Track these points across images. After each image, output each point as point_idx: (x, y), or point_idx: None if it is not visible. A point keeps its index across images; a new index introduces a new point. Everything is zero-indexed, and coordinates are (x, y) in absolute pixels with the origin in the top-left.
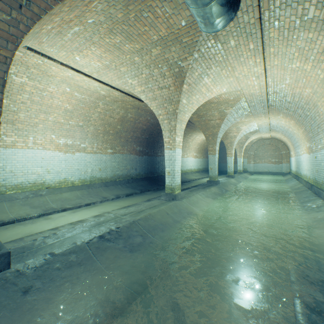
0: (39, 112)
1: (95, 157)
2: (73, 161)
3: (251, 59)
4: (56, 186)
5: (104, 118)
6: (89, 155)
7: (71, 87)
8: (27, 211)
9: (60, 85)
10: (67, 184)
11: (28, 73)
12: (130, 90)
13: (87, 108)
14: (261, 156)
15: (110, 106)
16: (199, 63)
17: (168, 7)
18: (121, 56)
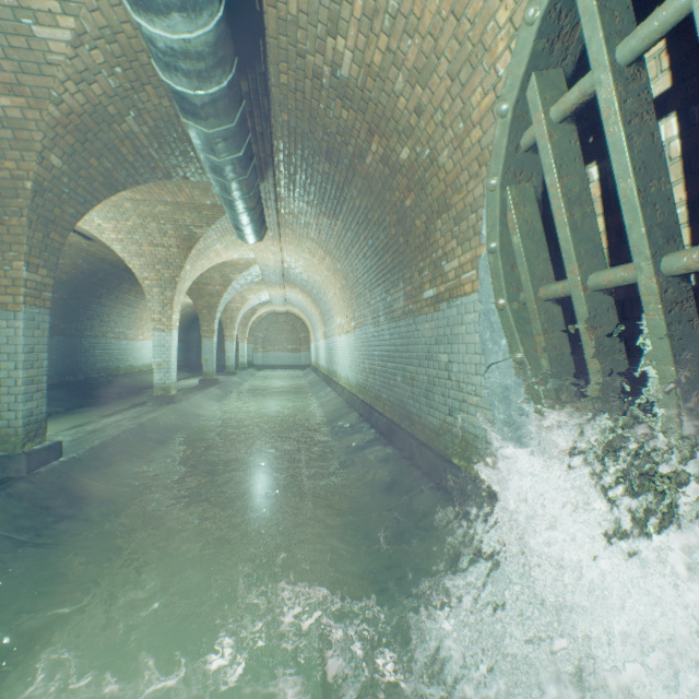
0: None
1: None
2: None
3: (270, 241)
4: None
5: None
6: None
7: None
8: None
9: None
10: None
11: None
12: (94, 233)
13: None
14: (275, 340)
15: None
16: (216, 233)
17: (198, 192)
18: None
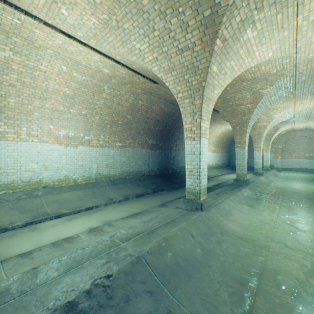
0: (33, 97)
1: (101, 151)
2: (75, 155)
3: None
4: (55, 184)
5: (111, 105)
6: (95, 148)
7: (68, 65)
8: (12, 218)
9: (54, 62)
10: (68, 182)
11: (11, 44)
12: (139, 61)
13: (90, 93)
14: (291, 150)
15: (117, 90)
16: None
17: None
18: None
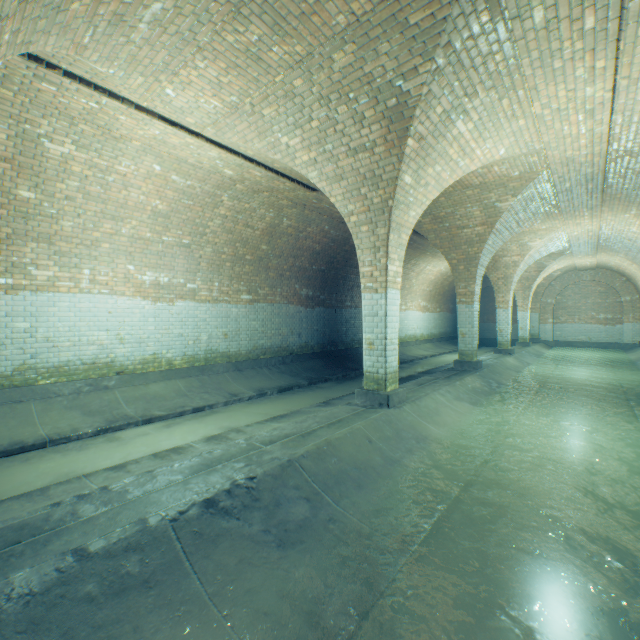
0: (102, 217)
1: (216, 310)
2: (170, 318)
3: (583, 63)
4: (137, 369)
5: (233, 228)
6: (204, 305)
7: (164, 163)
8: (74, 423)
9: (141, 159)
10: (159, 364)
11: (75, 134)
12: (286, 162)
13: (198, 207)
14: (573, 307)
15: (244, 202)
16: (448, 81)
17: None
18: (264, 79)
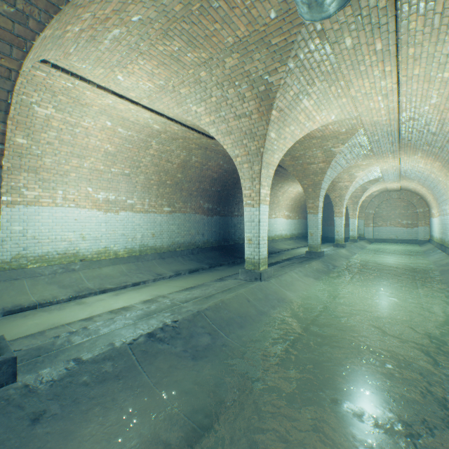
0: (71, 155)
1: (146, 218)
2: (116, 223)
3: (377, 68)
4: (94, 257)
5: (159, 163)
6: (139, 214)
7: (113, 121)
8: (53, 293)
9: (98, 118)
10: (109, 254)
11: (55, 102)
12: (195, 122)
13: (135, 149)
14: (386, 215)
15: (166, 145)
16: (296, 77)
17: None
18: (181, 71)
